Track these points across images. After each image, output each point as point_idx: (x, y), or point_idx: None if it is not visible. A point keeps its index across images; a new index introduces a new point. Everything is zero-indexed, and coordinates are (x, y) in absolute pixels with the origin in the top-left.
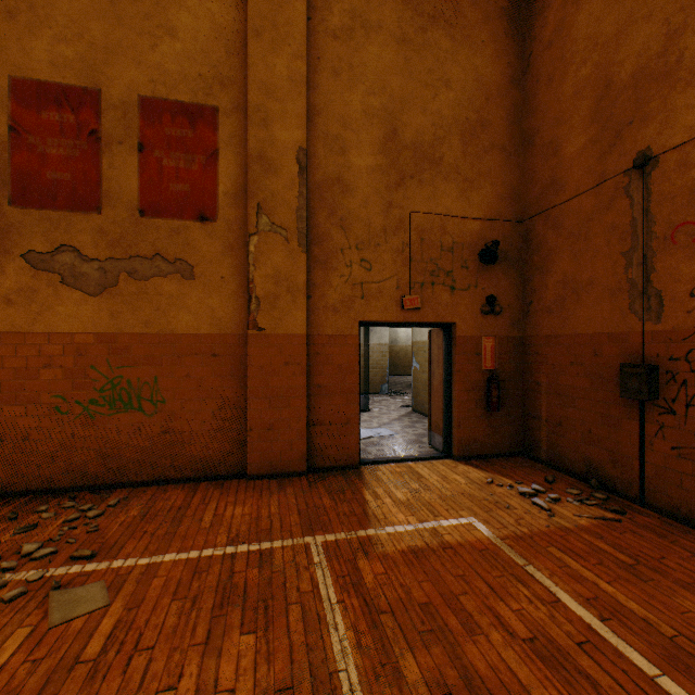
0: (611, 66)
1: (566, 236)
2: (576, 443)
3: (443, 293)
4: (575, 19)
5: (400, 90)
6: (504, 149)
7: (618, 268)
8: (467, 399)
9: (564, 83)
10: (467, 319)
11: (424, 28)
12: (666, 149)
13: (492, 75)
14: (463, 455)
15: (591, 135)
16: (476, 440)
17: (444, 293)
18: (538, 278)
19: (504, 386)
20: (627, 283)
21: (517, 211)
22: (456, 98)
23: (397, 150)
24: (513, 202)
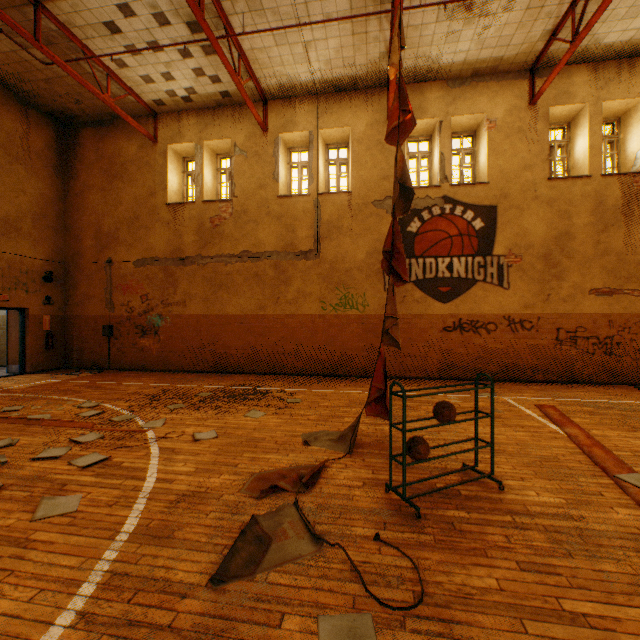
0: (102, 224)
1: (86, 276)
2: (90, 356)
3: (23, 294)
4: (89, 195)
5: None
6: (56, 229)
7: (104, 293)
8: (37, 344)
9: (85, 216)
10: (37, 307)
11: (12, 162)
12: (116, 261)
13: (50, 194)
14: (34, 371)
15: (95, 243)
16: (41, 363)
17: (24, 294)
18: (73, 290)
19: (56, 337)
20: (106, 299)
21: (63, 258)
22: (31, 200)
23: None
24: (61, 254)
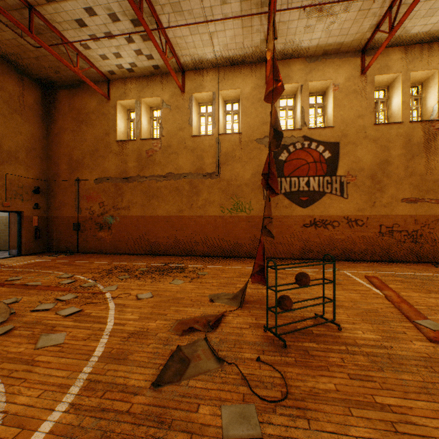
0: (73, 154)
1: (62, 190)
2: (64, 244)
3: (20, 201)
4: (64, 135)
5: (3, 132)
6: (42, 158)
7: (74, 201)
8: (29, 236)
9: (61, 149)
10: (29, 210)
11: (12, 113)
12: (82, 179)
13: (38, 134)
14: (27, 254)
15: (68, 167)
16: (32, 248)
17: (20, 201)
18: (53, 199)
19: (42, 231)
20: (76, 205)
21: (46, 177)
22: (25, 138)
23: (2, 152)
24: (45, 174)
